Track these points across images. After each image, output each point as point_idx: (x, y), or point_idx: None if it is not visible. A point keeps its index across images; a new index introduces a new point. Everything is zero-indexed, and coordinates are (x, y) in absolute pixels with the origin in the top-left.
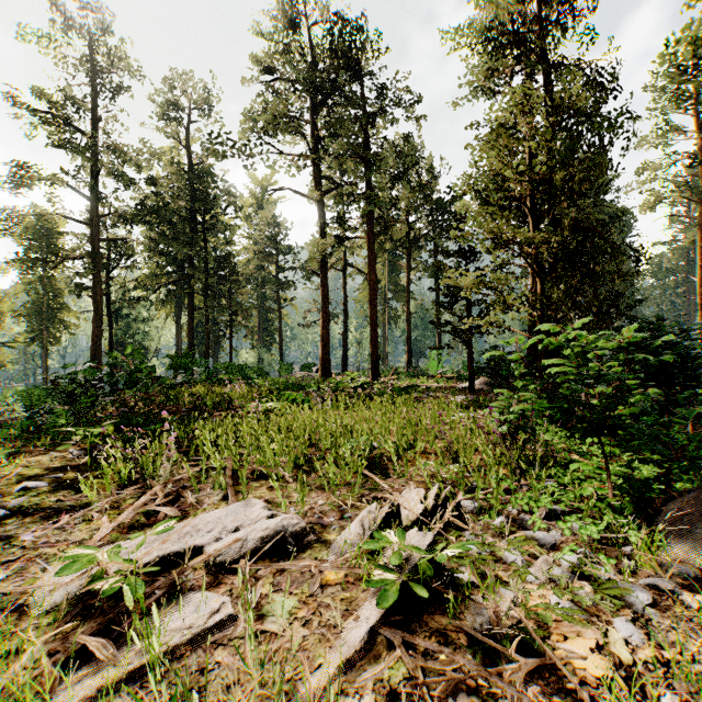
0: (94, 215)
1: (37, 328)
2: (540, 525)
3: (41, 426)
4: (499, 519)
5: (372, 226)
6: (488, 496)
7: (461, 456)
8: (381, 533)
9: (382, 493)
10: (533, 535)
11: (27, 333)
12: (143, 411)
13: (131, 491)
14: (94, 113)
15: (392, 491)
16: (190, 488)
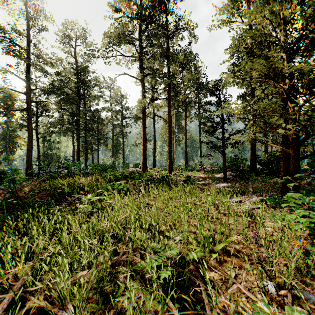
0: (28, 89)
1: (4, 146)
2: None
3: None
4: None
5: (168, 93)
6: None
7: (296, 292)
8: None
9: None
10: None
11: None
12: (9, 201)
13: None
14: (28, 38)
15: None
16: None
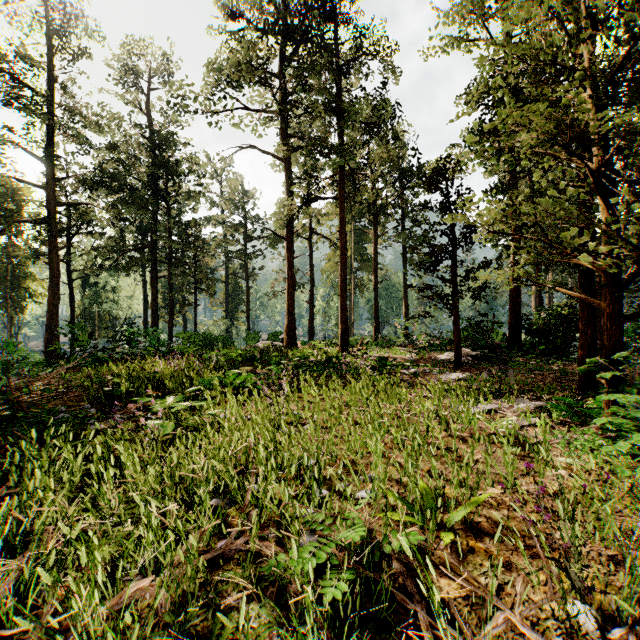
0: (51, 178)
1: (1, 296)
2: None
3: None
4: None
5: (340, 186)
6: None
7: None
8: None
9: None
10: None
11: None
12: None
13: None
14: (51, 72)
15: None
16: None
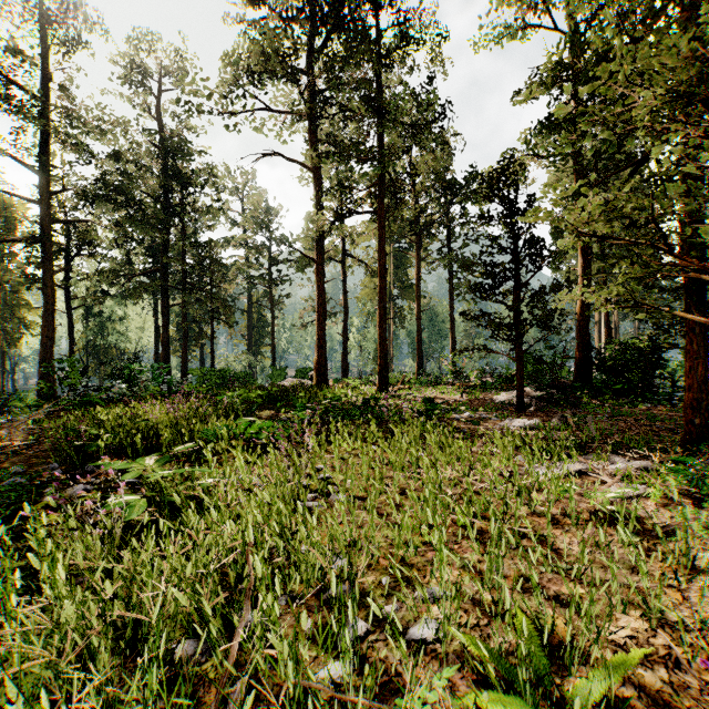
0: (45, 191)
1: None
2: None
3: None
4: None
5: (378, 198)
6: None
7: None
8: None
9: None
10: None
11: None
12: None
13: None
14: (46, 70)
15: None
16: None
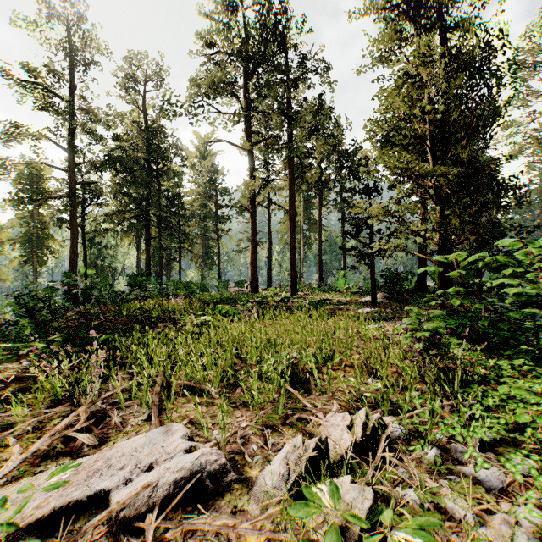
0: (71, 164)
1: (29, 253)
2: (482, 465)
3: (8, 335)
4: (432, 451)
5: (291, 171)
6: (415, 421)
7: (380, 373)
8: (310, 489)
9: (305, 413)
10: (474, 475)
11: (21, 257)
12: (95, 323)
13: (58, 410)
14: (71, 83)
15: (315, 412)
16: (118, 405)
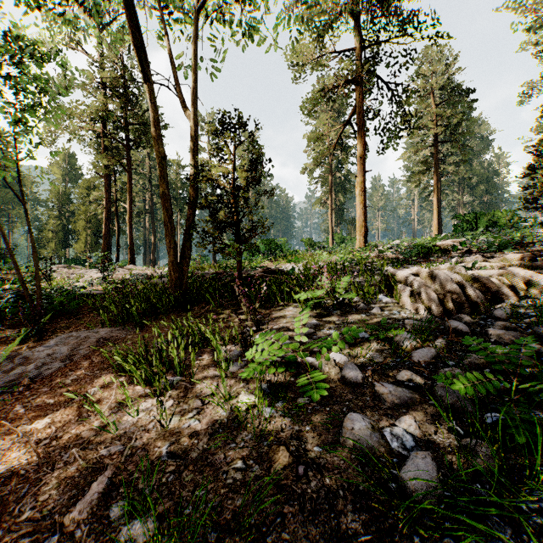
0: None
1: None
2: None
3: None
4: None
5: None
6: None
7: None
8: None
9: None
10: None
11: None
12: None
13: None
14: None
15: None
16: None
